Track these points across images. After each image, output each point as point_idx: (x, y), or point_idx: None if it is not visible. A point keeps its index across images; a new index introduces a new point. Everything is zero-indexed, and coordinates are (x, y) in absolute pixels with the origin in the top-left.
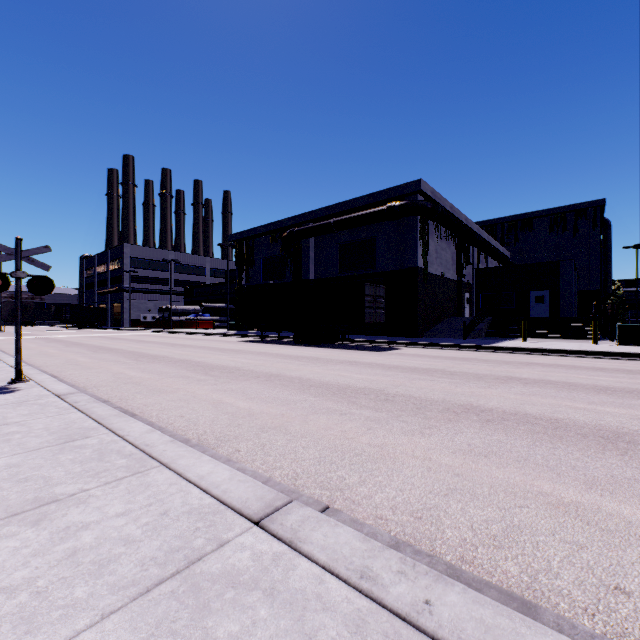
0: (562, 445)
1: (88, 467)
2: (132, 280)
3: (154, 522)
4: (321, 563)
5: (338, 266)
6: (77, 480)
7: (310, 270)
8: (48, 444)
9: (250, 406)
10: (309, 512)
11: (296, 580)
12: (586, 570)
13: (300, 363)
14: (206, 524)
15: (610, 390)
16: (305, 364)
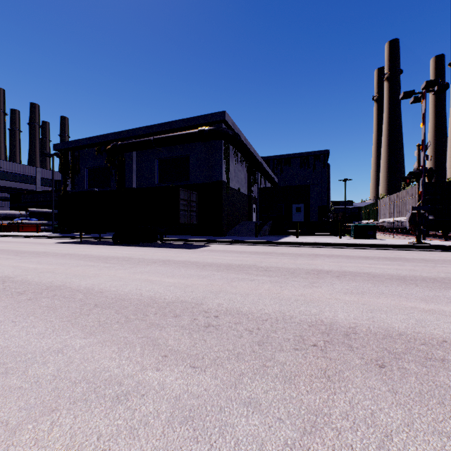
0: None
1: None
2: None
3: None
4: None
5: (158, 178)
6: None
7: (133, 180)
8: None
9: None
10: None
11: None
12: None
13: (105, 265)
14: None
15: (409, 279)
16: (110, 266)
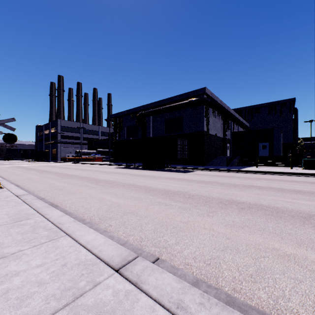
0: (282, 221)
1: (25, 236)
2: (62, 137)
3: (57, 270)
4: (153, 297)
5: (164, 130)
6: (18, 244)
7: (150, 132)
8: (6, 223)
9: (118, 201)
10: (147, 263)
11: (138, 309)
12: (305, 296)
13: (145, 178)
14: (87, 271)
15: (302, 192)
16: (147, 179)
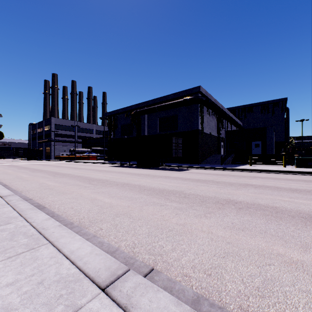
0: (283, 222)
1: (1, 245)
2: (56, 135)
3: (31, 291)
4: None
5: (159, 129)
6: None
7: (145, 131)
8: None
9: (111, 201)
10: (140, 279)
11: None
12: None
13: (139, 177)
14: (68, 291)
15: (298, 190)
16: (142, 178)
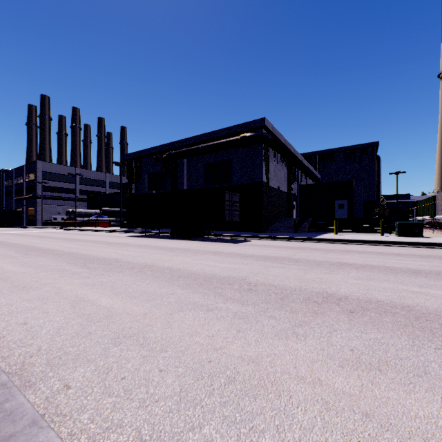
0: None
1: None
2: (44, 189)
3: None
4: None
5: (205, 180)
6: None
7: (184, 183)
8: None
9: (113, 304)
10: None
11: None
12: None
13: (173, 254)
14: None
15: (423, 273)
16: (177, 255)
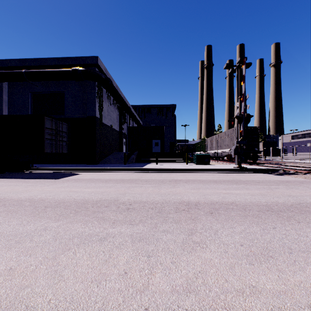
0: None
1: None
2: None
3: None
4: None
5: (32, 110)
6: None
7: (3, 110)
8: None
9: None
10: None
11: None
12: None
13: None
14: None
15: (278, 210)
16: None
